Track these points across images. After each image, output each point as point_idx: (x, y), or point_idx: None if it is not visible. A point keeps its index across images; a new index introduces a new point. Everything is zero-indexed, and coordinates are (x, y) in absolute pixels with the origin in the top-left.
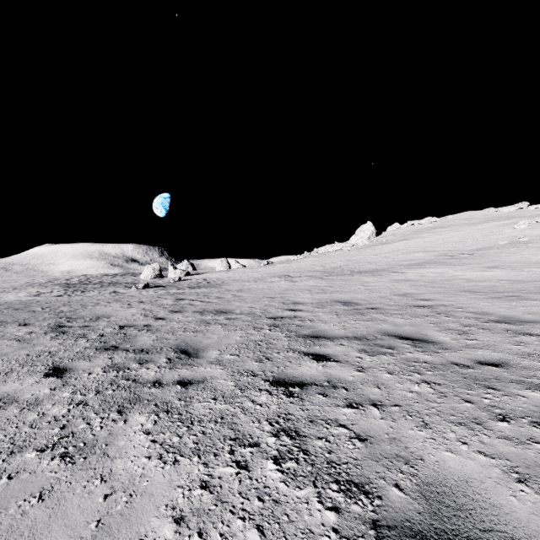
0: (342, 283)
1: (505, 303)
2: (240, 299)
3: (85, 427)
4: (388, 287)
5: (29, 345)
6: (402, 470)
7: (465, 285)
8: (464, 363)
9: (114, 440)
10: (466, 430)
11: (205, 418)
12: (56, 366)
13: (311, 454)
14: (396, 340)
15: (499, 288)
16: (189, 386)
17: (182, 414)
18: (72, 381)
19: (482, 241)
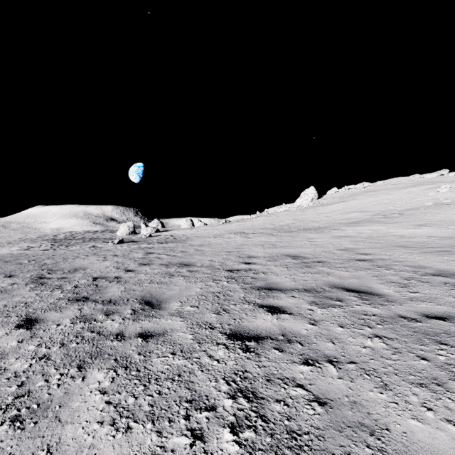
0: (290, 238)
1: (438, 257)
2: (201, 253)
3: (43, 384)
4: (331, 242)
5: (9, 296)
6: (368, 443)
7: (398, 241)
8: (411, 316)
9: (69, 400)
10: (428, 393)
11: (162, 376)
12: (29, 317)
13: (270, 421)
14: (343, 292)
15: (429, 244)
16: (149, 339)
17: (140, 371)
18: (40, 333)
19: (410, 203)
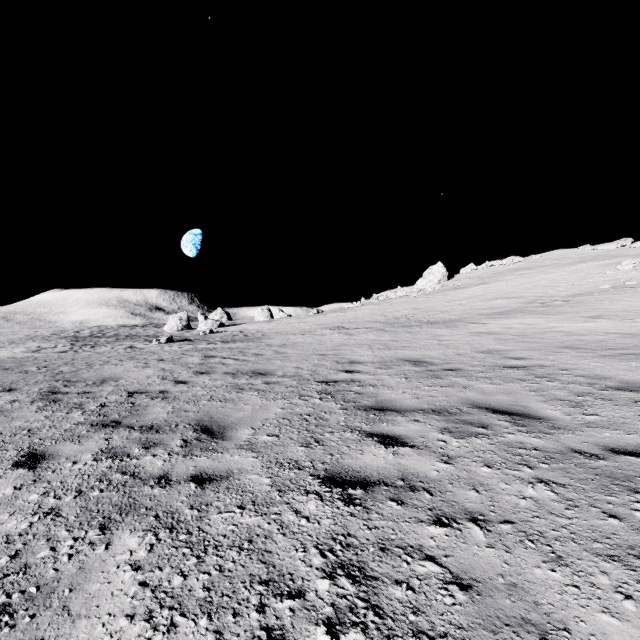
0: (409, 336)
1: (622, 363)
2: (283, 357)
3: (47, 555)
4: (467, 341)
5: (7, 419)
6: None
7: (564, 340)
8: (590, 450)
9: (84, 580)
10: (623, 570)
11: (225, 542)
12: (33, 451)
13: (387, 615)
14: (488, 414)
15: (609, 344)
16: (207, 485)
17: (192, 534)
18: (47, 475)
19: (578, 285)
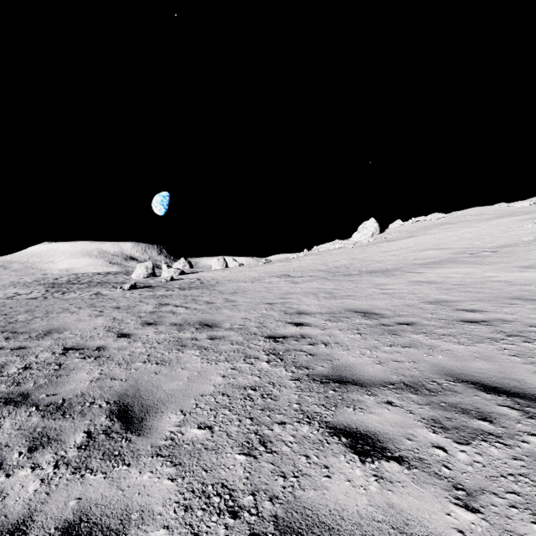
0: (351, 284)
1: None
2: (232, 306)
3: None
4: (410, 291)
5: None
6: None
7: (509, 290)
8: None
9: None
10: None
11: None
12: None
13: None
14: (480, 394)
15: None
16: None
17: None
18: None
19: (502, 238)
